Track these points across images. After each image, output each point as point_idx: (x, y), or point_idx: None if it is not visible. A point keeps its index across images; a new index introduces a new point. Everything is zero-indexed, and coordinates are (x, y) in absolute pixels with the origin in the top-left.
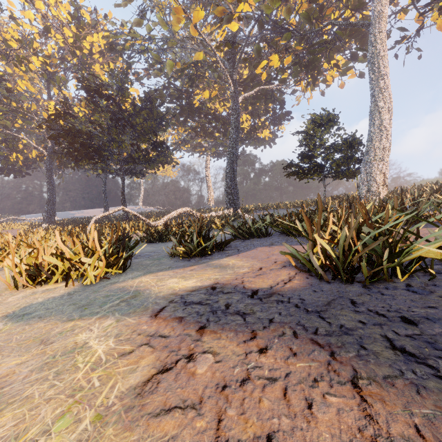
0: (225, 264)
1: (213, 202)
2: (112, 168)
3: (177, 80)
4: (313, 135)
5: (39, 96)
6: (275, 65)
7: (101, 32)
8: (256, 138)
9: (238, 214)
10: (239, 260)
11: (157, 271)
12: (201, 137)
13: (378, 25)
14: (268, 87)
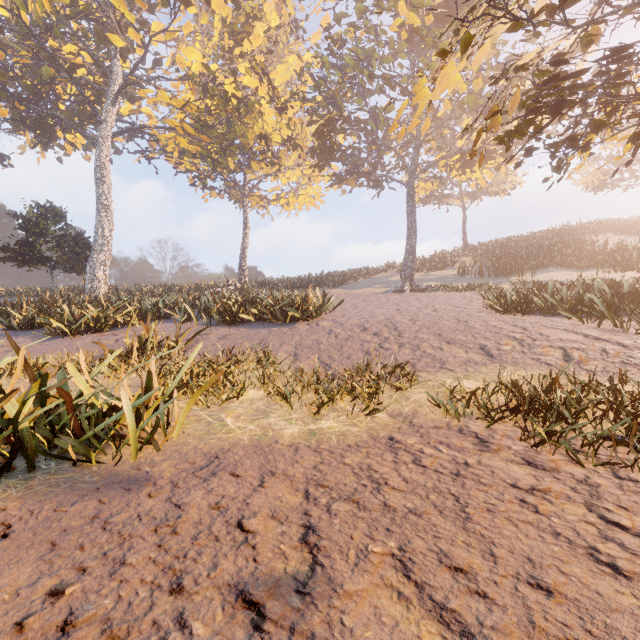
0: None
1: None
2: None
3: None
4: (38, 223)
5: None
6: None
7: None
8: None
9: None
10: None
11: None
12: None
13: (103, 151)
14: None
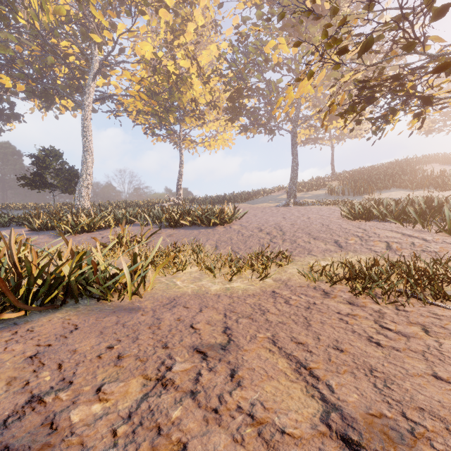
0: None
1: None
2: None
3: None
4: (45, 160)
5: None
6: (7, 85)
7: None
8: None
9: None
10: None
11: None
12: None
13: (87, 112)
14: None
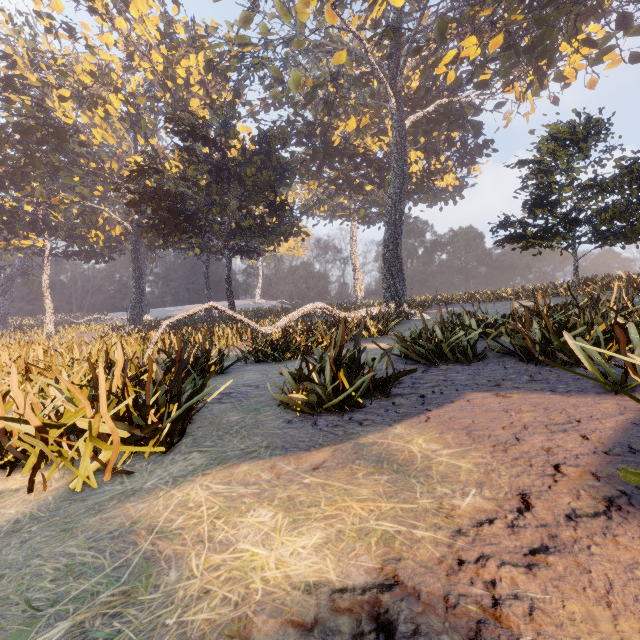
0: (402, 451)
1: (362, 293)
2: (213, 245)
3: (306, 106)
4: (553, 166)
5: (121, 150)
6: (472, 54)
7: (201, 53)
8: (432, 189)
9: (404, 312)
10: (438, 441)
11: (239, 456)
12: (343, 194)
13: None
14: (455, 99)
